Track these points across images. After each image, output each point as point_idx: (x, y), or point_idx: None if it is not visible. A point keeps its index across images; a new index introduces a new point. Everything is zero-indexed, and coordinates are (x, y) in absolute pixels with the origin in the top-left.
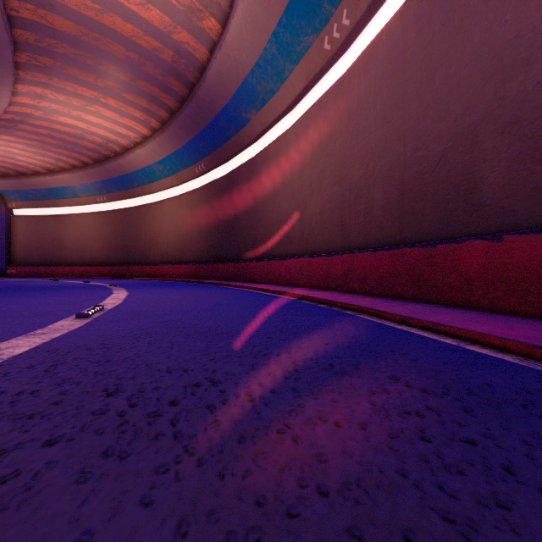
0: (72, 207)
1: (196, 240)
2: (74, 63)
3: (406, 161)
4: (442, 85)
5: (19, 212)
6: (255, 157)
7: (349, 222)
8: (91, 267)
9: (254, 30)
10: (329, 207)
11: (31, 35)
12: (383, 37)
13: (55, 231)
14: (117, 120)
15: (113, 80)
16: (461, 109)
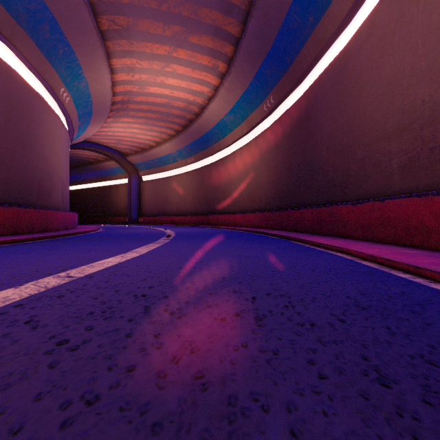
0: (173, 171)
1: (265, 185)
2: (141, 12)
3: None
4: None
5: (145, 178)
6: (346, 45)
7: None
8: (184, 216)
9: None
10: None
11: None
12: None
13: (164, 190)
14: (190, 76)
15: (177, 22)
16: None
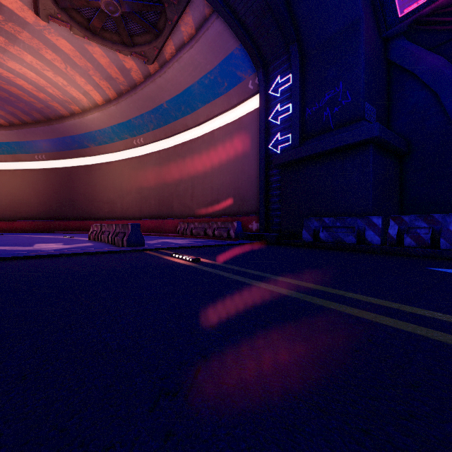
0: None
1: (34, 204)
2: None
3: (160, 195)
4: (167, 179)
5: None
6: (91, 165)
7: (143, 208)
8: None
9: (101, 122)
10: (135, 201)
11: None
12: (154, 154)
13: None
14: None
15: None
16: (171, 187)
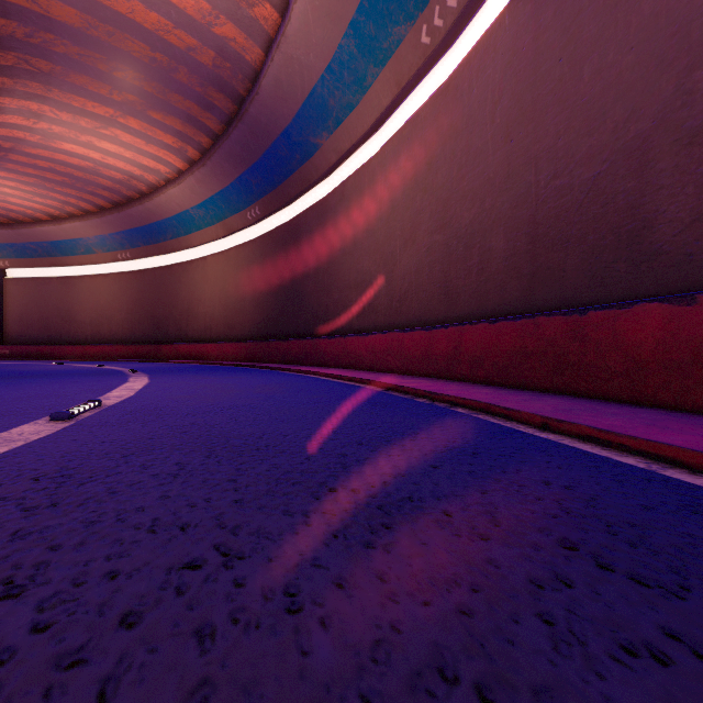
0: (85, 267)
1: (249, 309)
2: (80, 67)
3: (538, 194)
4: (593, 81)
5: (13, 272)
6: (327, 197)
7: (456, 282)
8: (110, 346)
9: (325, 20)
10: (428, 262)
11: (19, 28)
12: (505, 21)
13: (62, 298)
14: (141, 148)
15: (134, 93)
16: (622, 114)
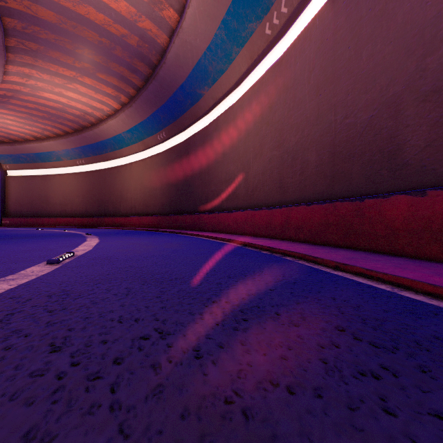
0: (56, 169)
1: (159, 195)
2: (55, 47)
3: (336, 127)
4: (368, 61)
5: (12, 172)
6: (207, 126)
7: (287, 180)
8: (72, 218)
9: (206, 19)
10: (270, 167)
11: (19, 23)
12: (316, 22)
13: (42, 188)
14: (92, 96)
15: (88, 62)
16: (385, 81)
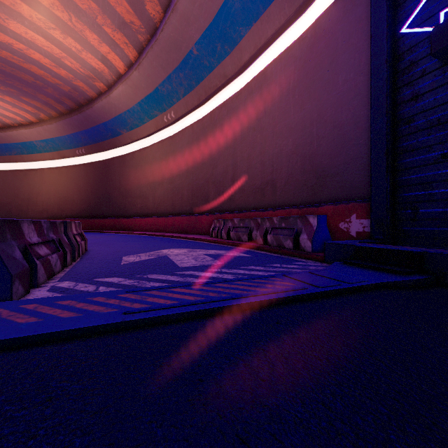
0: None
1: (77, 201)
2: None
3: (193, 182)
4: (202, 160)
5: None
6: (125, 155)
7: (175, 202)
8: None
9: (128, 98)
10: (167, 193)
11: None
12: (186, 131)
13: None
14: (7, 108)
15: (15, 89)
16: (206, 171)
